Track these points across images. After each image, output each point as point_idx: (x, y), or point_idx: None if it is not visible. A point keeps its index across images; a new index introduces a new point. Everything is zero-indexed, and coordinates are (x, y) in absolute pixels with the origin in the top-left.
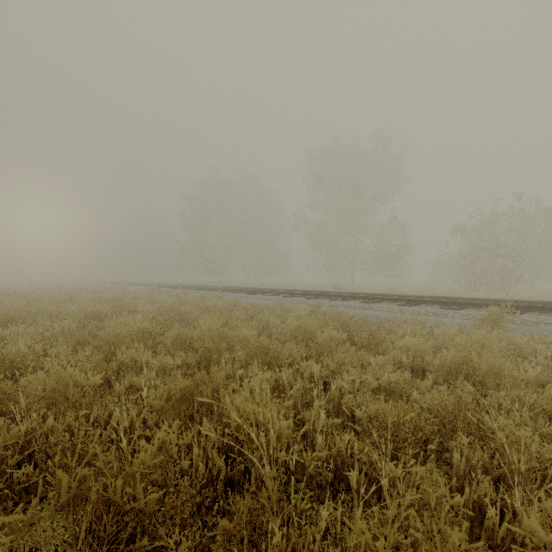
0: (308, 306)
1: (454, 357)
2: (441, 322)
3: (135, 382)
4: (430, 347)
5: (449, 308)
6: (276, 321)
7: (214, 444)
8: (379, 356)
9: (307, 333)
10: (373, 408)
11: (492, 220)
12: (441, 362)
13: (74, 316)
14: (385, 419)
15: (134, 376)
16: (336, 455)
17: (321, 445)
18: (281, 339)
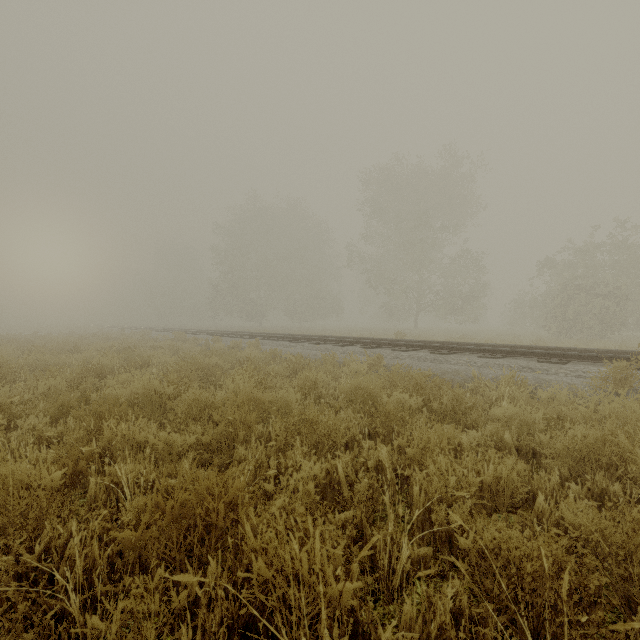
0: (366, 358)
1: (587, 438)
2: (542, 380)
3: (120, 477)
4: (541, 418)
5: (550, 361)
6: (326, 378)
7: (222, 616)
8: (471, 432)
9: (368, 396)
10: (488, 535)
11: (587, 252)
12: (566, 445)
13: (73, 370)
14: (511, 557)
15: (124, 463)
16: (438, 636)
17: (409, 615)
18: (333, 404)
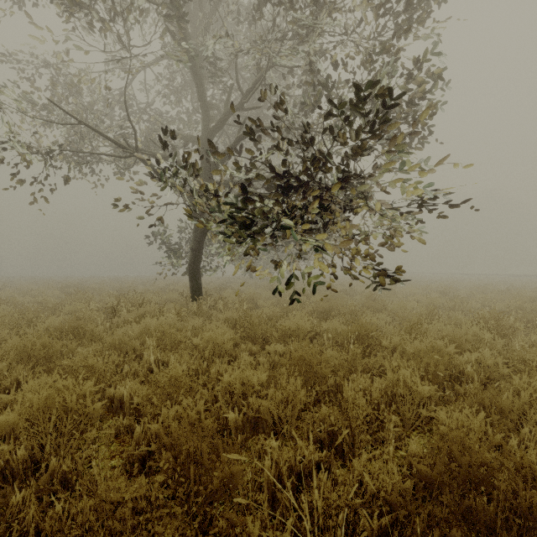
0: None
1: None
2: None
3: None
4: None
5: None
6: None
7: None
8: None
9: None
10: None
11: None
12: None
13: None
14: None
15: None
16: None
17: None
18: None
